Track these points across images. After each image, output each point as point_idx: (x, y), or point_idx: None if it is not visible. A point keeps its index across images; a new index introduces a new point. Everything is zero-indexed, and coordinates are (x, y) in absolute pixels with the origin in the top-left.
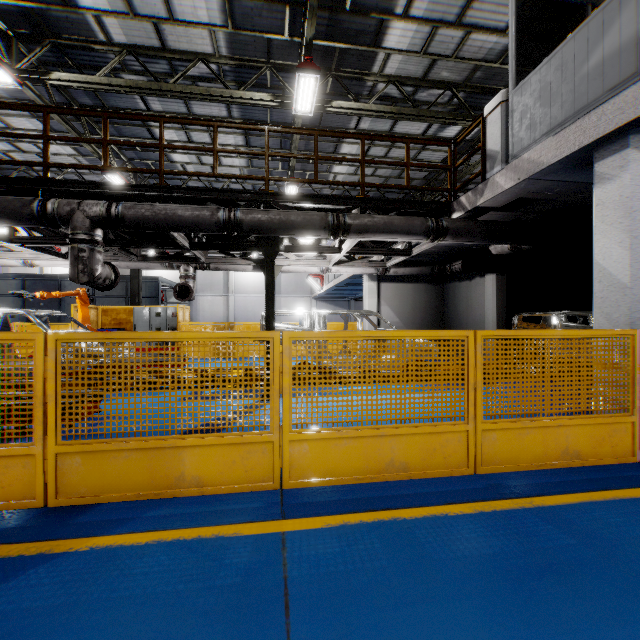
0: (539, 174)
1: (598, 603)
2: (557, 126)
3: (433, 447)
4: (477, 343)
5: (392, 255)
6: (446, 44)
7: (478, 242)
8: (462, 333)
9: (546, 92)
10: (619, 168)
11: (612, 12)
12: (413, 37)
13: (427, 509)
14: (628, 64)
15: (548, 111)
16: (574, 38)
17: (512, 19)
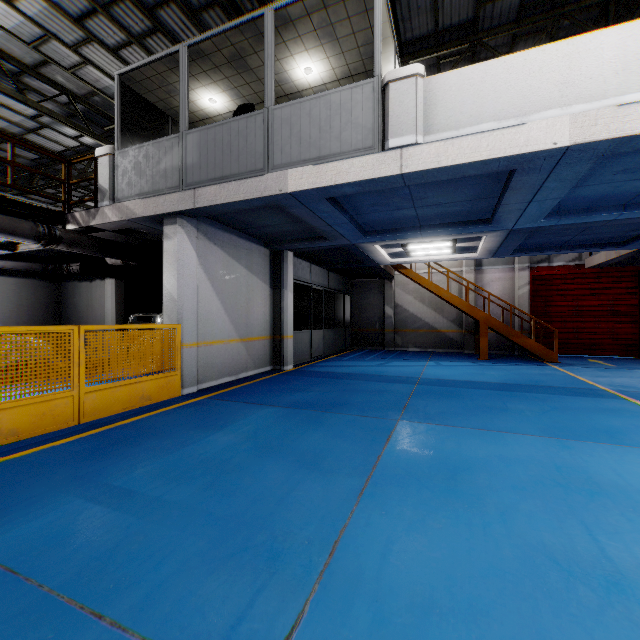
0: (135, 220)
1: (134, 444)
2: (145, 194)
3: (44, 412)
4: (81, 334)
5: None
6: (62, 56)
7: (93, 254)
8: (69, 328)
9: (139, 167)
10: (174, 234)
11: (170, 145)
12: (21, 26)
13: (38, 448)
14: (176, 180)
15: (140, 181)
16: (153, 145)
17: (117, 98)
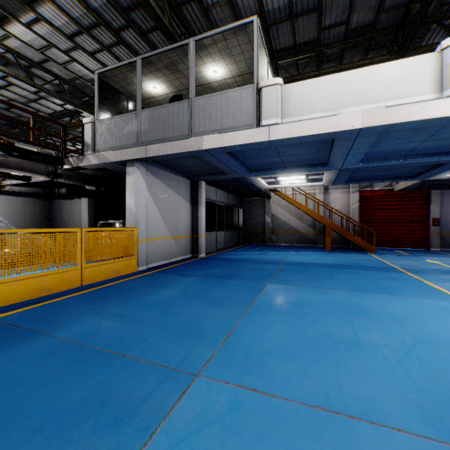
0: (108, 163)
1: (117, 295)
2: (114, 147)
3: (63, 278)
4: (83, 233)
5: (14, 179)
6: (58, 57)
7: (79, 184)
8: (76, 229)
9: (110, 131)
10: (133, 172)
11: (131, 118)
12: (33, 39)
13: (64, 297)
14: (135, 139)
15: (111, 139)
16: (120, 117)
17: (97, 88)
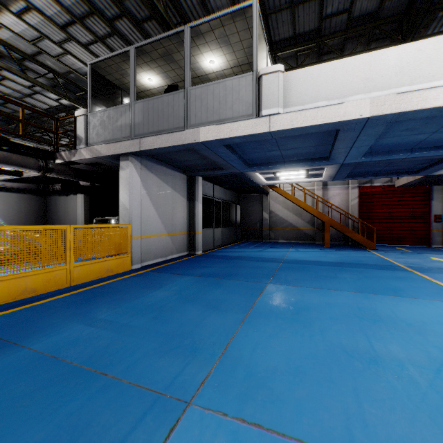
0: (101, 157)
1: (107, 297)
2: (107, 141)
3: (50, 278)
4: (71, 230)
5: (5, 174)
6: (51, 49)
7: (72, 179)
8: (64, 226)
9: (103, 124)
10: (126, 167)
11: (124, 110)
12: (25, 30)
13: (49, 299)
14: (128, 132)
15: (104, 132)
16: (113, 109)
17: (89, 79)
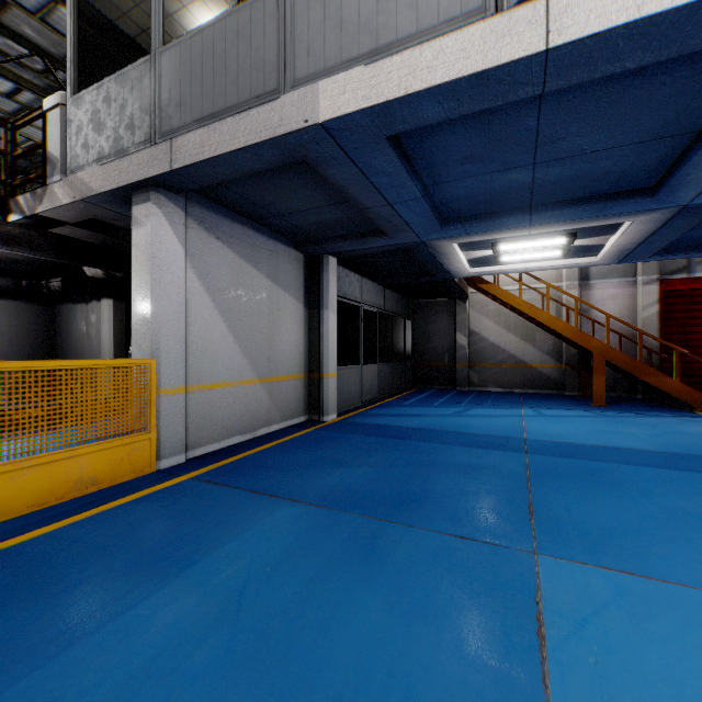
0: (93, 199)
1: None
2: (105, 157)
3: None
4: None
5: None
6: None
7: (49, 258)
8: None
9: (97, 118)
10: (146, 217)
11: (138, 76)
12: None
13: None
14: (147, 129)
15: (98, 138)
16: (116, 80)
17: (70, 19)
